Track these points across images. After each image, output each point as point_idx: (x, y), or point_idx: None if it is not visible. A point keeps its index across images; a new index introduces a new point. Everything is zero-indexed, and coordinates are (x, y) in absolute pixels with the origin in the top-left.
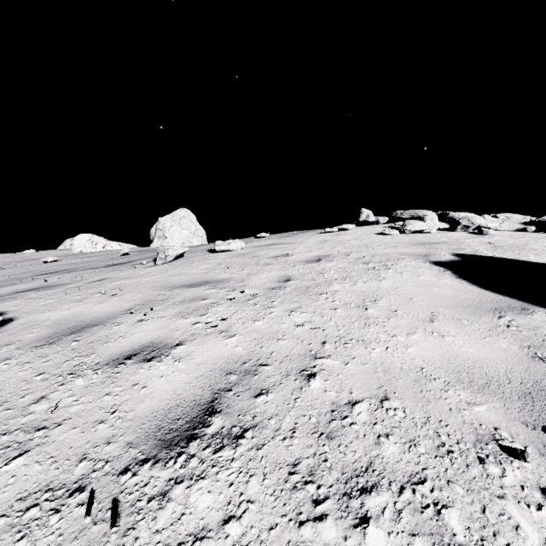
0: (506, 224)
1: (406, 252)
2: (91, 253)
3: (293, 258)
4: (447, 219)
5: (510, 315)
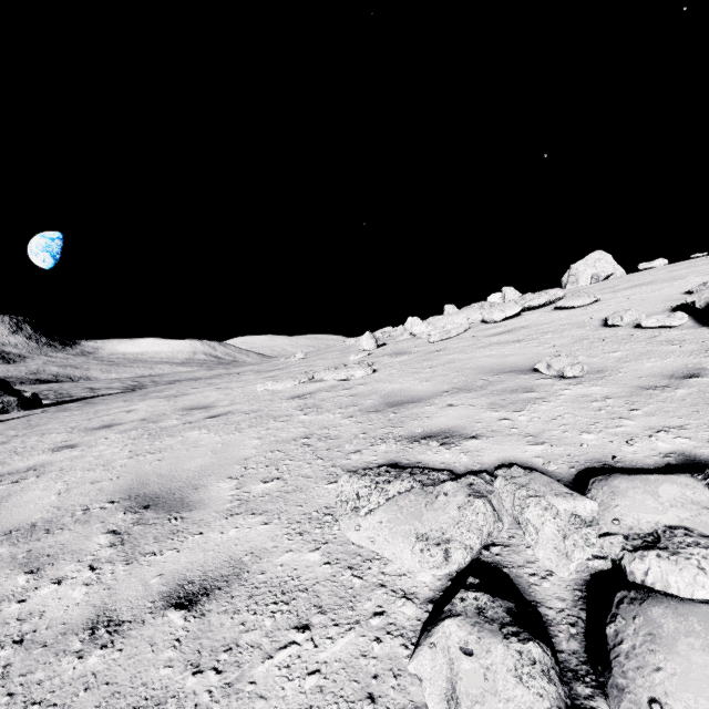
0: None
1: None
2: None
3: None
4: None
5: None
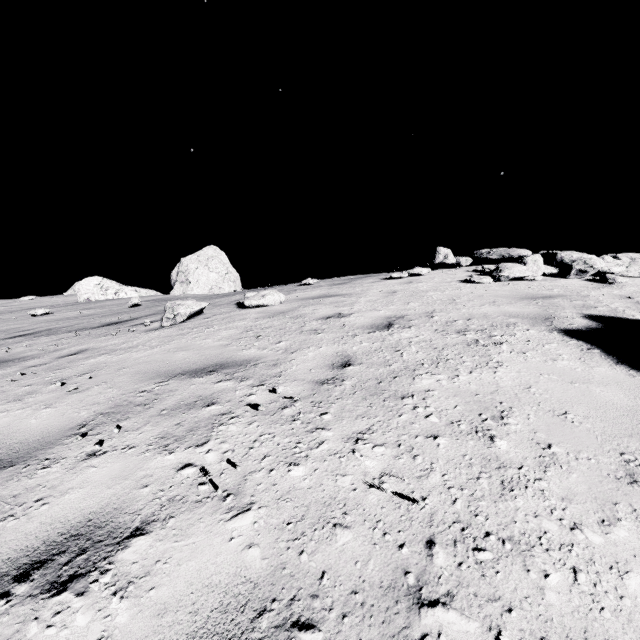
0: (635, 268)
1: (514, 312)
2: (96, 303)
3: (352, 320)
4: (554, 261)
5: None
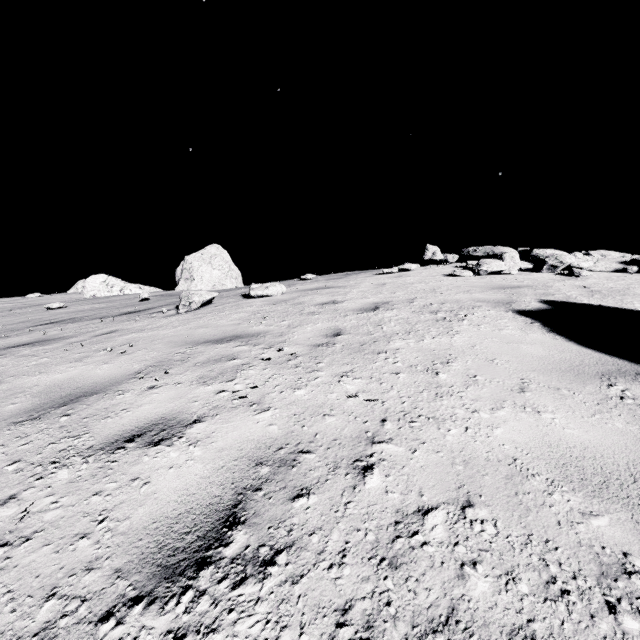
0: (602, 264)
1: (483, 298)
2: (105, 298)
3: (345, 305)
4: (530, 258)
5: (622, 382)
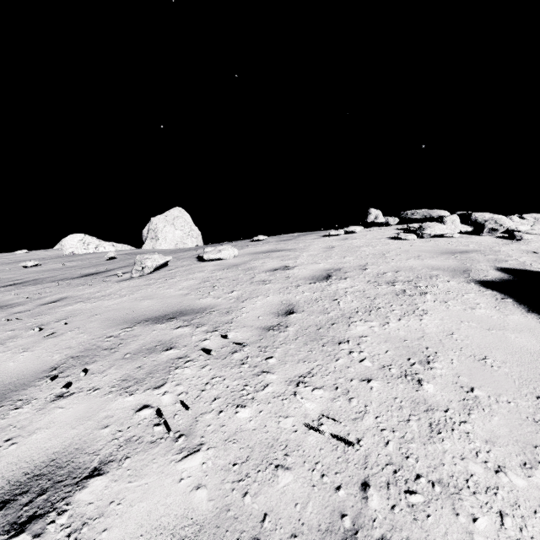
0: (538, 227)
1: (436, 265)
2: (79, 256)
3: (296, 272)
4: (469, 221)
5: None
